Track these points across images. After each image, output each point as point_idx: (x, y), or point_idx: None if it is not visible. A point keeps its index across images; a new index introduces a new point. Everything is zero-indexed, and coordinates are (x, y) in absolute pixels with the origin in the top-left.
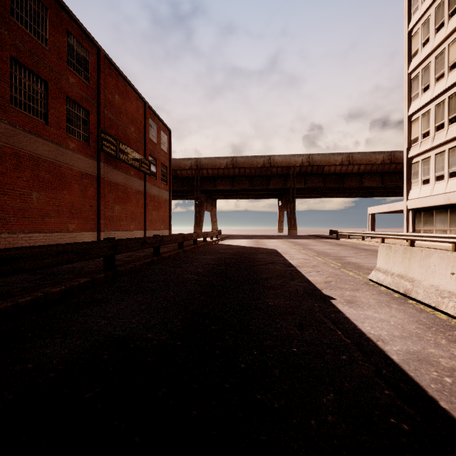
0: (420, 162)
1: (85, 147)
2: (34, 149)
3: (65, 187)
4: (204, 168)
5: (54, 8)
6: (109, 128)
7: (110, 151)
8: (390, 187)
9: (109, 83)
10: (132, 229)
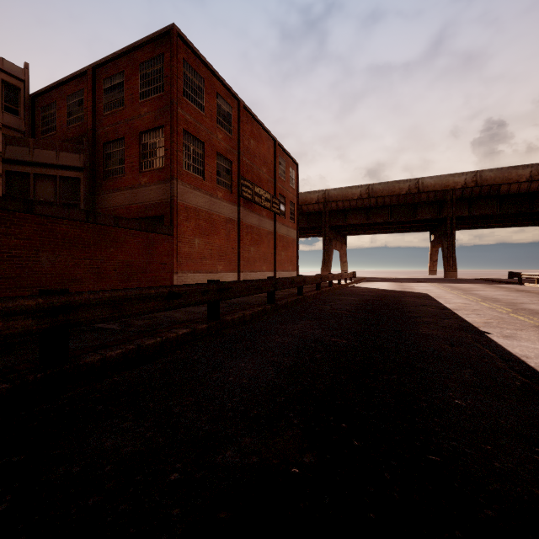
0: None
1: (229, 194)
2: (196, 202)
3: (215, 233)
4: (333, 201)
5: (208, 77)
6: (246, 173)
7: (247, 195)
8: None
9: (246, 130)
10: (264, 270)
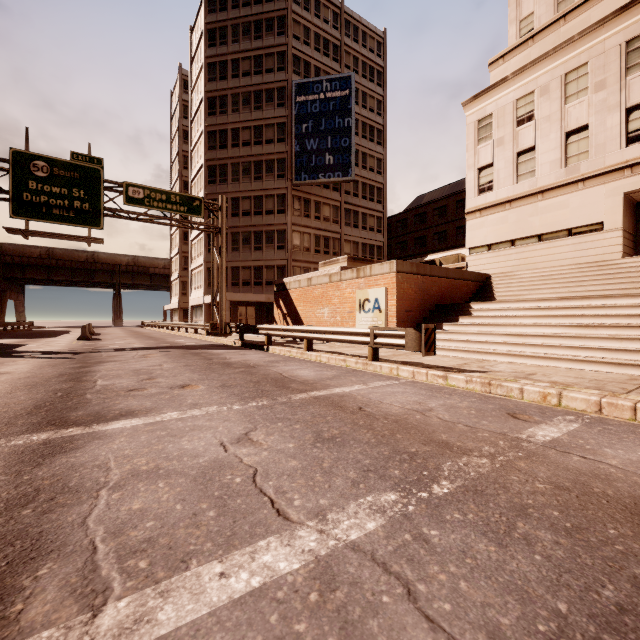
0: (173, 285)
1: None
2: None
3: None
4: (9, 255)
5: None
6: None
7: None
8: None
9: None
10: None
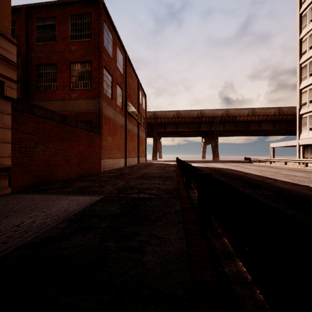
0: (308, 117)
1: (121, 110)
2: (109, 113)
3: (116, 133)
4: (159, 118)
5: (113, 35)
6: (127, 98)
7: (129, 111)
8: (277, 130)
9: (127, 71)
10: (134, 156)
